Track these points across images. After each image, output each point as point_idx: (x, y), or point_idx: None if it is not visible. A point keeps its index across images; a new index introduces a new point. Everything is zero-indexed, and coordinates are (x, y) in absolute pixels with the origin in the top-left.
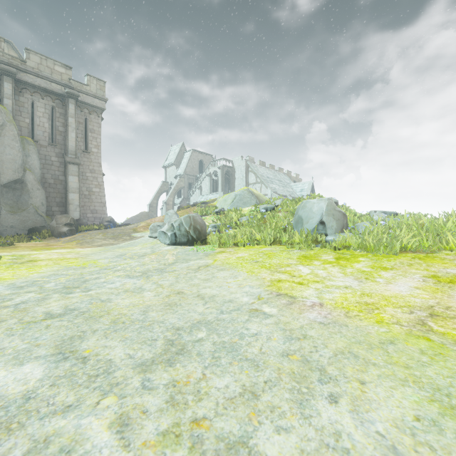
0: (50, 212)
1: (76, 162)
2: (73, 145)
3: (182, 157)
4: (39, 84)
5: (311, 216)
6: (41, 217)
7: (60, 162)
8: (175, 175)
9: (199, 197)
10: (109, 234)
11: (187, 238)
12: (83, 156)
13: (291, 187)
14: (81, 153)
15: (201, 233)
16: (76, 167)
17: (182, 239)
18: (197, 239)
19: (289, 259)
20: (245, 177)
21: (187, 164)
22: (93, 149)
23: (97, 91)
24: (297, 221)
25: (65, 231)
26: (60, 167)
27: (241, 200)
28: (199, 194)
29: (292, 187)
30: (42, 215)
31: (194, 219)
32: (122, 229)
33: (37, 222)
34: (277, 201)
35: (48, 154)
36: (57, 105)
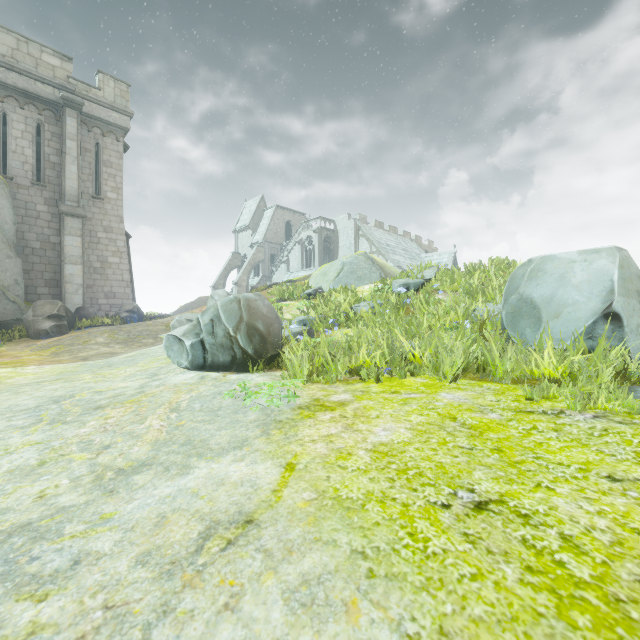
0: (34, 296)
1: (78, 213)
2: (74, 186)
3: (261, 216)
4: (14, 83)
5: (569, 297)
6: (14, 304)
7: (53, 214)
8: (251, 243)
9: (285, 275)
10: (121, 334)
11: (231, 353)
12: (91, 204)
13: (422, 259)
14: (89, 200)
15: (266, 340)
16: (78, 222)
17: (220, 355)
18: (257, 355)
19: (635, 495)
20: (354, 245)
21: (268, 227)
22: (110, 194)
23: (115, 99)
24: (517, 312)
25: (46, 329)
26: (53, 221)
27: (354, 273)
28: (285, 270)
29: (424, 260)
30: (15, 301)
31: (249, 305)
32: (149, 324)
33: (6, 313)
34: (426, 271)
35: (32, 201)
36: (47, 119)
